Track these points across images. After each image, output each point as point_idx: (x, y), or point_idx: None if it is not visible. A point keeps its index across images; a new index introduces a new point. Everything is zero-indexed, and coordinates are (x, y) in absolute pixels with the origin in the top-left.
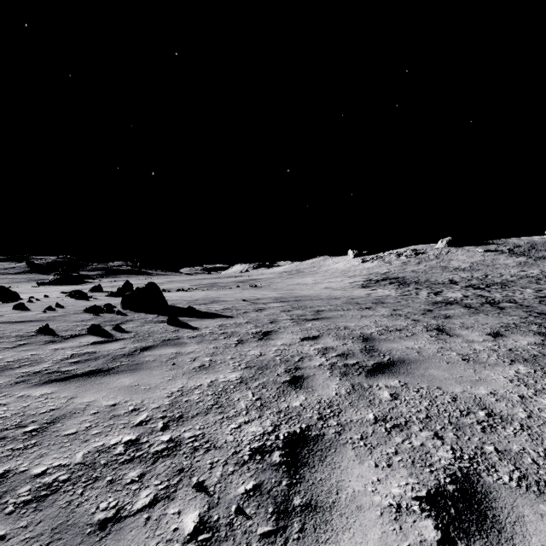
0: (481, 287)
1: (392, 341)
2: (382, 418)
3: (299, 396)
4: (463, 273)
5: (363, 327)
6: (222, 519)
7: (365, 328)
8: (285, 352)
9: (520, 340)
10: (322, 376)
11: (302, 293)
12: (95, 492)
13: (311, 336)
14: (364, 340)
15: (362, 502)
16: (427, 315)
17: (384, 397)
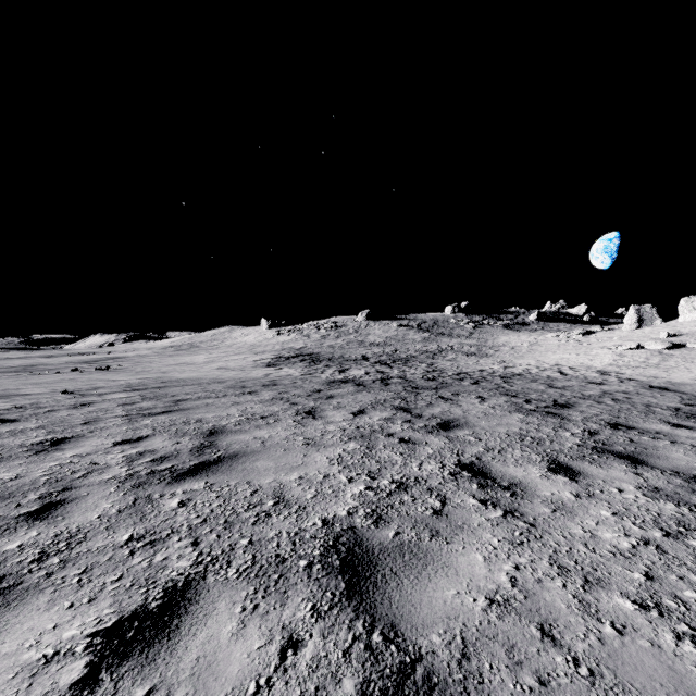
0: (388, 363)
1: (243, 432)
2: (140, 536)
3: (30, 532)
4: (377, 348)
5: (223, 417)
6: None
7: (225, 418)
8: (67, 468)
9: (375, 417)
10: (98, 495)
11: (178, 376)
12: None
13: (136, 438)
14: (209, 435)
15: None
16: (312, 396)
17: (168, 508)
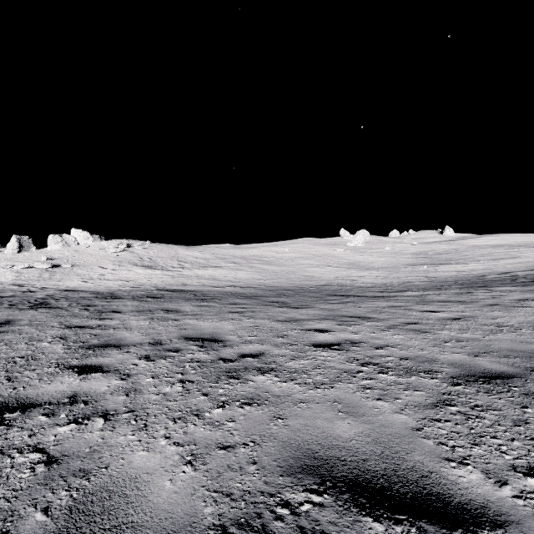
0: None
1: None
2: None
3: None
4: None
5: None
6: (70, 418)
7: None
8: None
9: None
10: None
11: None
12: (2, 491)
13: None
14: None
15: (76, 386)
16: None
17: None
